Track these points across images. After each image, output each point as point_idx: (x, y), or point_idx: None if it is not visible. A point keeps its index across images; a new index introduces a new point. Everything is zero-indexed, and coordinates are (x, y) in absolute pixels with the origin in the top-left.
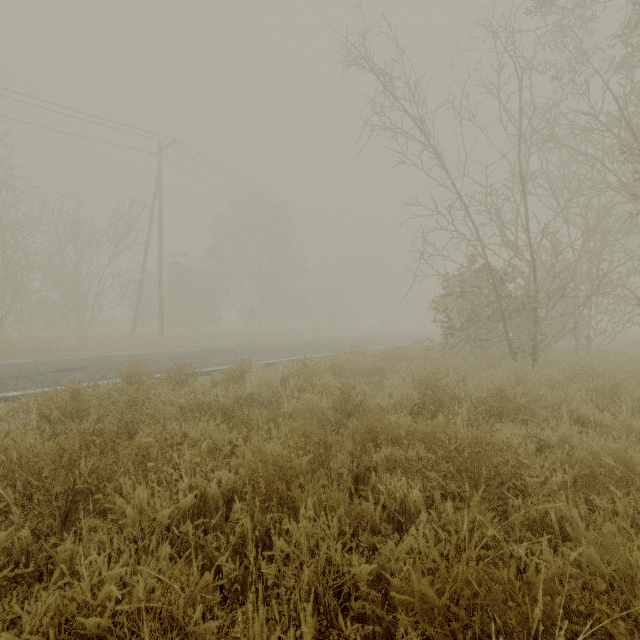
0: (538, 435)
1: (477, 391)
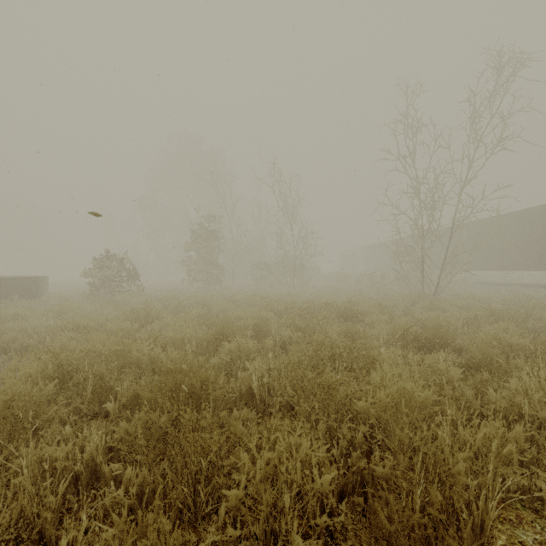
0: None
1: None
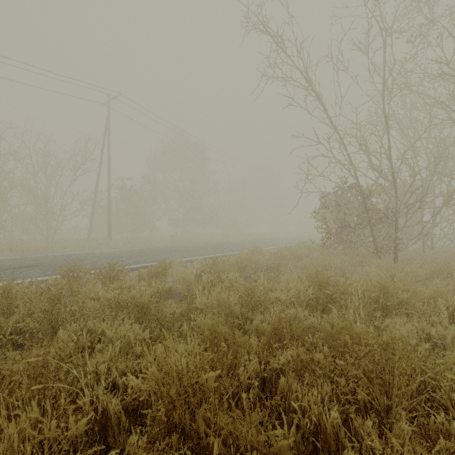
0: (425, 329)
1: (362, 287)
